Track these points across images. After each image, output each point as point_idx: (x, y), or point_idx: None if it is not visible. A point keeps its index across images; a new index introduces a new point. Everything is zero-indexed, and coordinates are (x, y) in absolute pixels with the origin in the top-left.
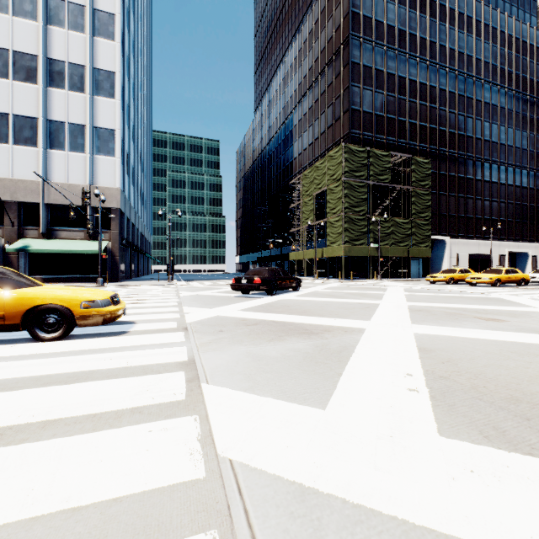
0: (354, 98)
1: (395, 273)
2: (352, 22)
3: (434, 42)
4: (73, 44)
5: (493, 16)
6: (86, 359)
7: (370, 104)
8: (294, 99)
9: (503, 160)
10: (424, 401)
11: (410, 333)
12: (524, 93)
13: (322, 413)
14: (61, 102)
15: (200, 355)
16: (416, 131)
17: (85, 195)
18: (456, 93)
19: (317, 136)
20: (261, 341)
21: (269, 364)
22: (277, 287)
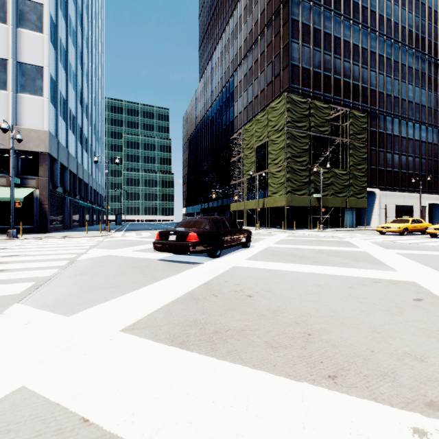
0: (294, 53)
1: (331, 223)
2: None
3: (366, 7)
4: None
5: None
6: None
7: (308, 60)
8: (234, 63)
9: (423, 120)
10: None
11: None
12: None
13: None
14: None
15: None
16: (350, 89)
17: None
18: (384, 57)
19: (256, 95)
20: None
21: None
22: (222, 245)
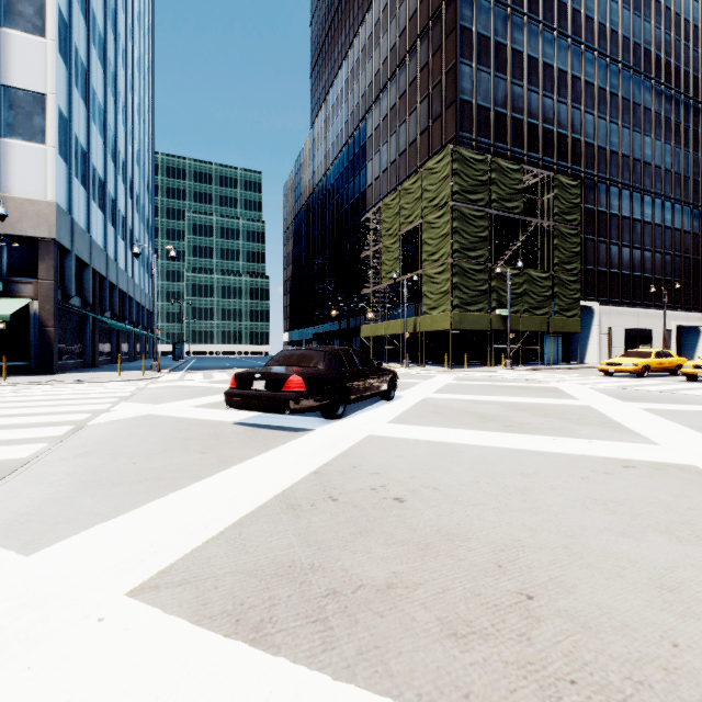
0: (464, 82)
1: (523, 356)
2: None
3: (578, 11)
4: None
5: None
6: None
7: (487, 94)
8: (367, 98)
9: (668, 193)
10: None
11: None
12: (695, 100)
13: None
14: None
15: None
16: (553, 142)
17: None
18: (607, 91)
19: (403, 149)
20: None
21: None
22: (348, 396)
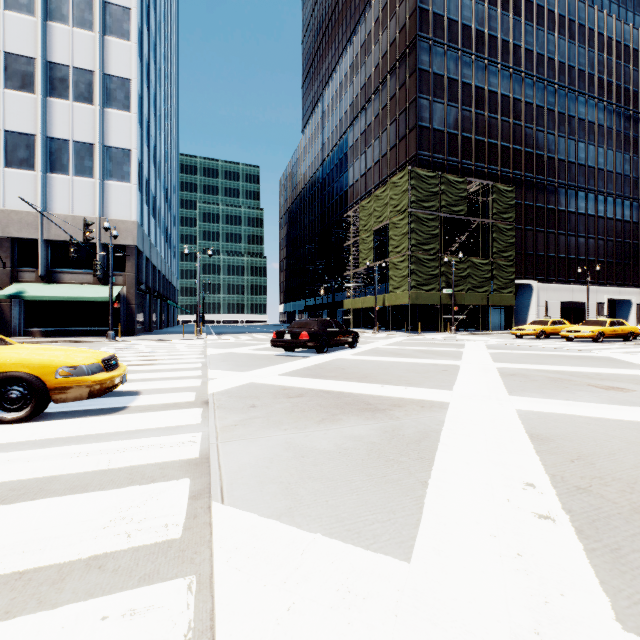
0: (423, 112)
1: (471, 324)
2: (420, 20)
3: (519, 46)
4: (79, 44)
5: (589, 15)
6: (51, 454)
7: (441, 119)
8: (349, 115)
9: (601, 188)
10: (570, 541)
11: (511, 411)
12: (626, 108)
13: (407, 569)
14: (64, 115)
15: (218, 448)
16: (497, 153)
17: (87, 228)
18: (544, 108)
19: (377, 160)
20: (307, 423)
21: (317, 463)
22: (329, 343)
